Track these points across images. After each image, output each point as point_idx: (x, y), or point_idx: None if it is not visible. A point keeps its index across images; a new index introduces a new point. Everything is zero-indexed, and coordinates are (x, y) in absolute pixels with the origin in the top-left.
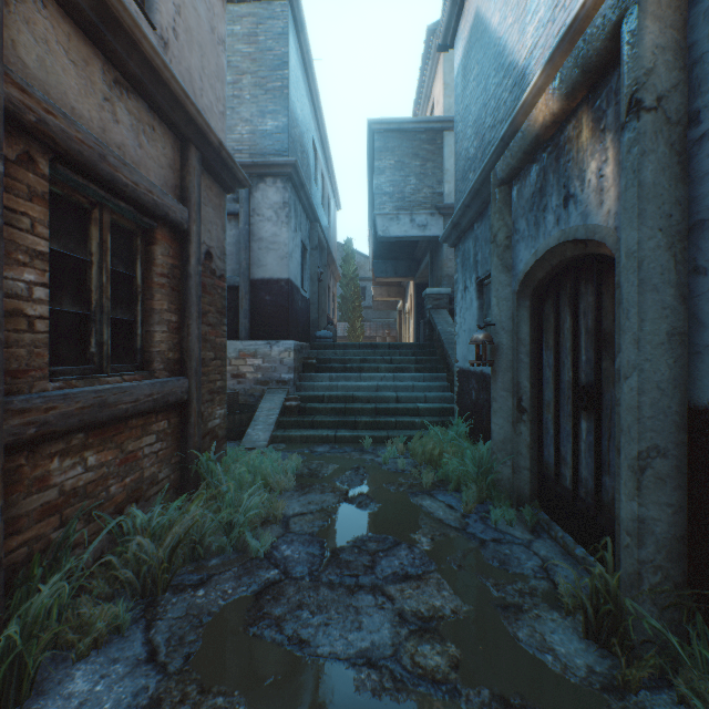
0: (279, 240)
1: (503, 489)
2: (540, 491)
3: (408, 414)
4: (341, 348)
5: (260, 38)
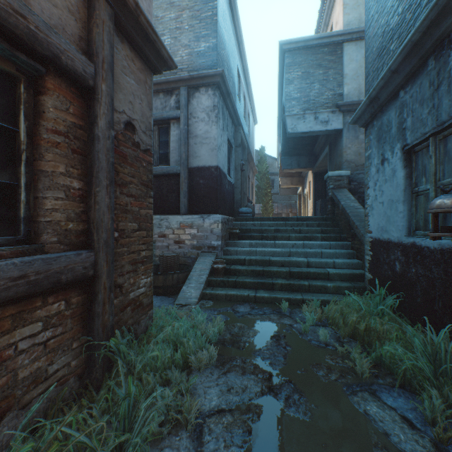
0: (210, 136)
1: None
2: None
3: (319, 278)
4: (258, 221)
5: None
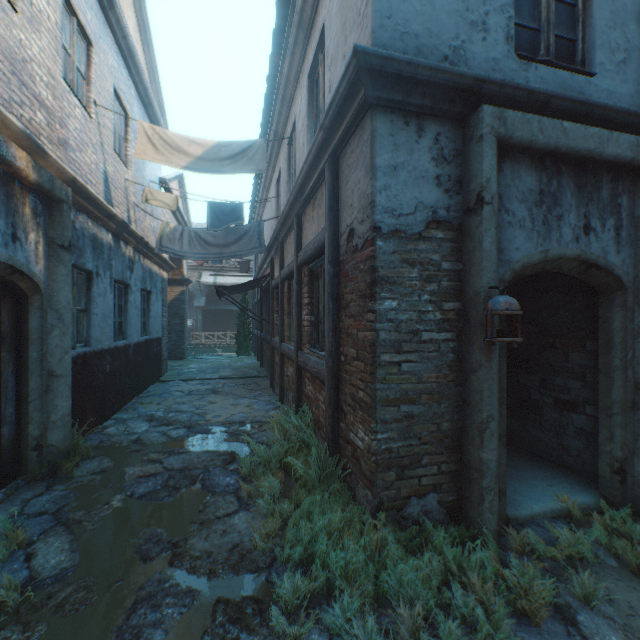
0: None
1: None
2: None
3: None
4: None
5: None
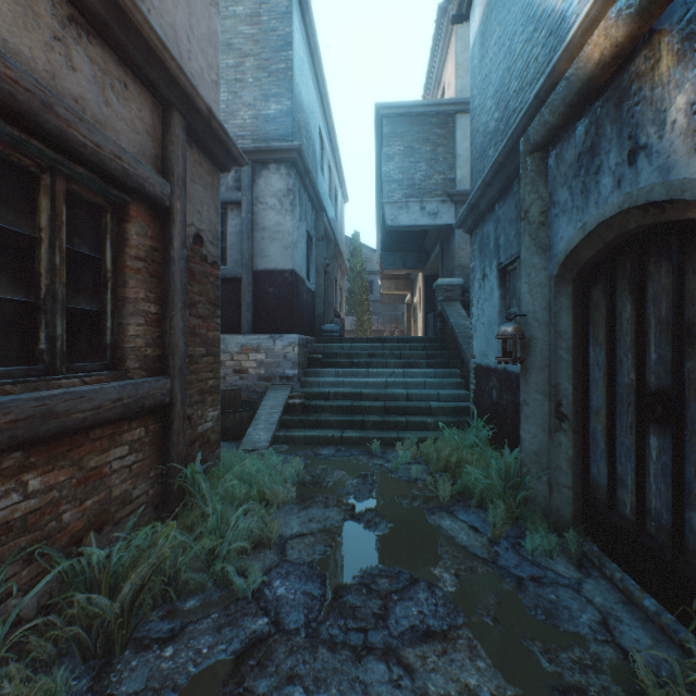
0: (283, 230)
1: (537, 508)
2: (585, 515)
3: (419, 413)
4: (348, 342)
5: (263, 18)
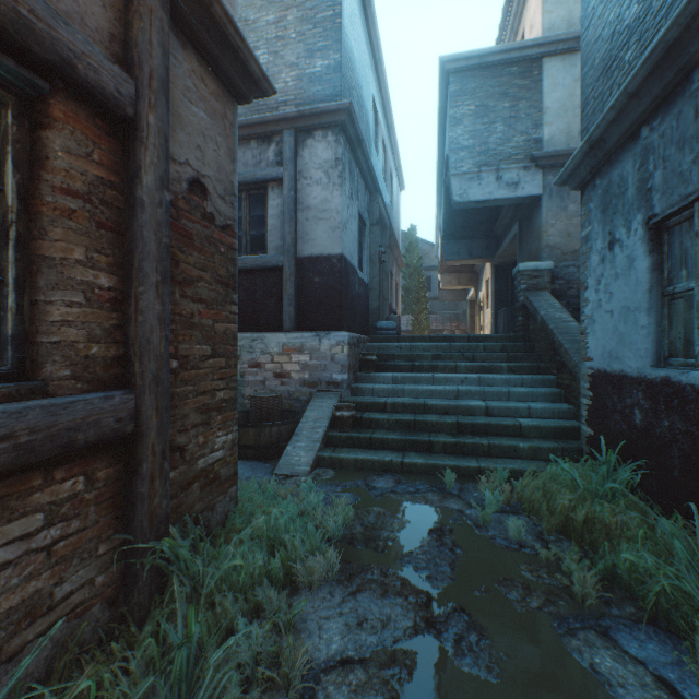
0: (330, 207)
1: None
2: None
3: (504, 434)
4: (407, 341)
5: None
